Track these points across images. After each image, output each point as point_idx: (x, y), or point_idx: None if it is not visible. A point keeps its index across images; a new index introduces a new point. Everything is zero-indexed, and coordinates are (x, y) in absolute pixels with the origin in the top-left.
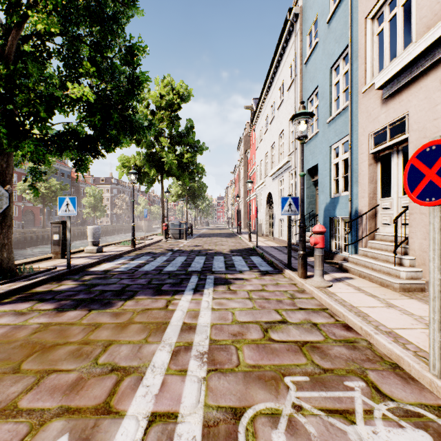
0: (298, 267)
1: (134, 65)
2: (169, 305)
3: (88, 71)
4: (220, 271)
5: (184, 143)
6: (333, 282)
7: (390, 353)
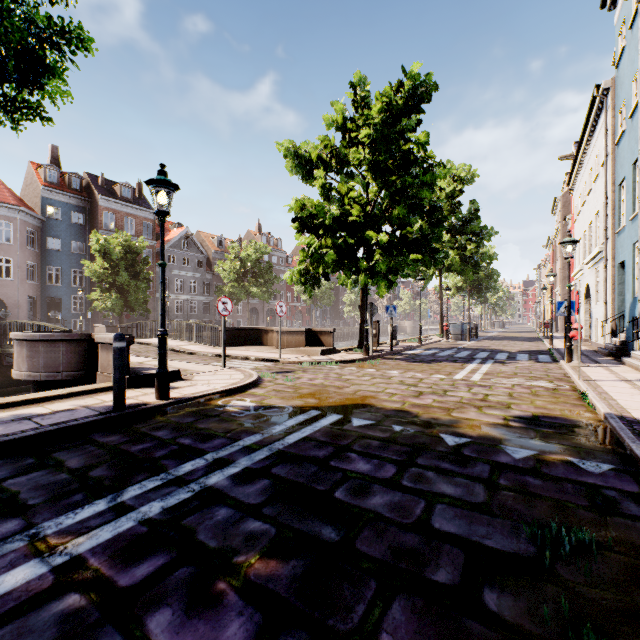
0: (565, 356)
1: (438, 227)
2: (463, 365)
3: (408, 231)
4: (501, 359)
5: (466, 232)
6: (593, 366)
7: (573, 379)
